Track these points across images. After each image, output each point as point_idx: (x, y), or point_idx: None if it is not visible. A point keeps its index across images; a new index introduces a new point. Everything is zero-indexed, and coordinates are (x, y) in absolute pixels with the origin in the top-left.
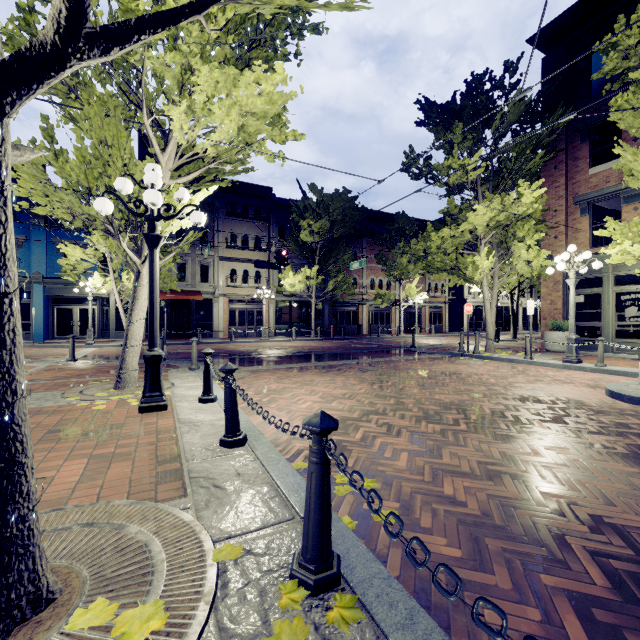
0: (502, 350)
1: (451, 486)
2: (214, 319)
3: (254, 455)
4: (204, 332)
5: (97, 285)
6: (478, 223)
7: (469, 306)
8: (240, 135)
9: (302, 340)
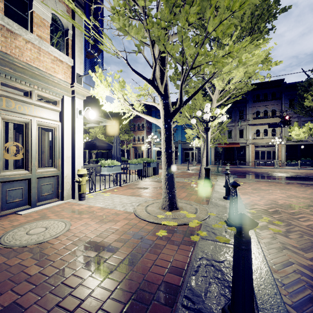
0: None
1: None
2: (246, 156)
3: None
4: (241, 162)
5: (196, 143)
6: None
7: None
8: (245, 75)
9: (306, 169)
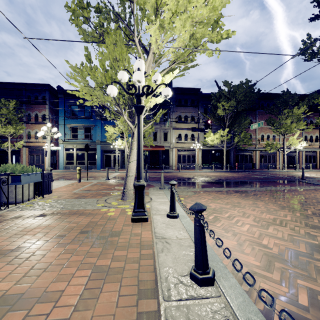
0: None
1: None
2: (170, 159)
3: (230, 308)
4: (165, 166)
5: (119, 144)
6: None
7: None
8: (190, 42)
9: (218, 171)
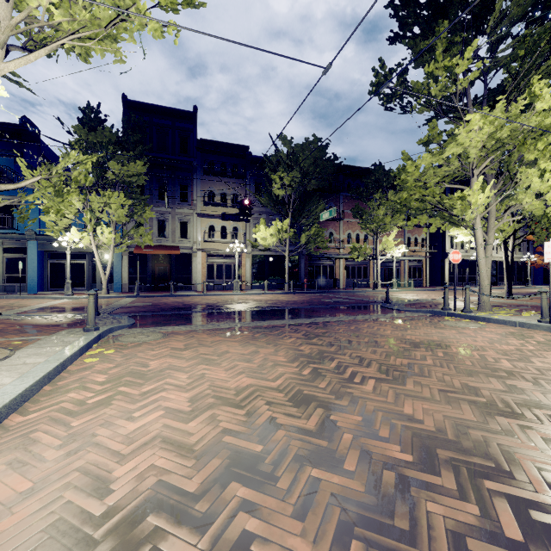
0: (499, 308)
1: None
2: (193, 273)
3: None
4: (183, 285)
5: (75, 240)
6: (471, 144)
7: (456, 254)
8: None
9: (274, 293)
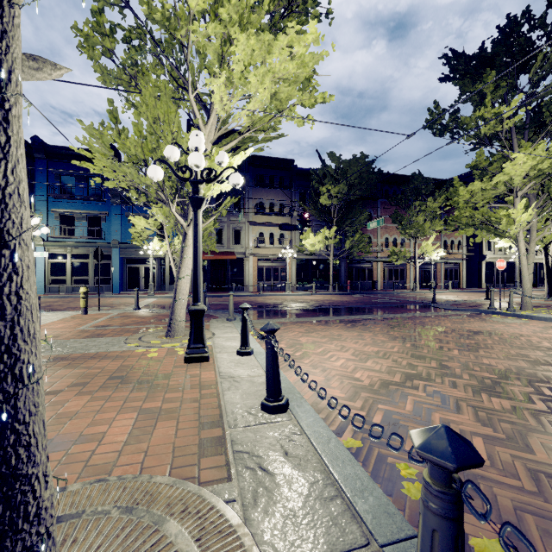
0: (540, 308)
1: None
2: (245, 275)
3: (299, 426)
4: (237, 286)
5: (156, 248)
6: (515, 173)
7: (501, 262)
8: (272, 103)
9: (321, 294)
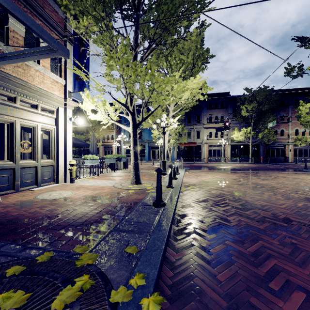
0: None
1: (214, 191)
2: (202, 153)
3: (176, 181)
4: (198, 159)
5: (161, 142)
6: None
7: None
8: (191, 95)
9: (242, 163)
